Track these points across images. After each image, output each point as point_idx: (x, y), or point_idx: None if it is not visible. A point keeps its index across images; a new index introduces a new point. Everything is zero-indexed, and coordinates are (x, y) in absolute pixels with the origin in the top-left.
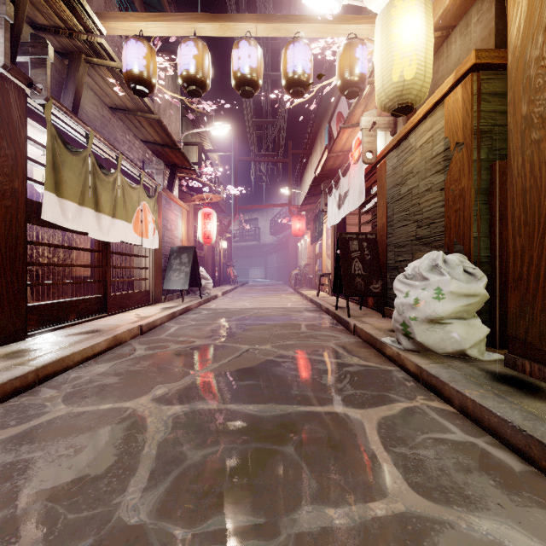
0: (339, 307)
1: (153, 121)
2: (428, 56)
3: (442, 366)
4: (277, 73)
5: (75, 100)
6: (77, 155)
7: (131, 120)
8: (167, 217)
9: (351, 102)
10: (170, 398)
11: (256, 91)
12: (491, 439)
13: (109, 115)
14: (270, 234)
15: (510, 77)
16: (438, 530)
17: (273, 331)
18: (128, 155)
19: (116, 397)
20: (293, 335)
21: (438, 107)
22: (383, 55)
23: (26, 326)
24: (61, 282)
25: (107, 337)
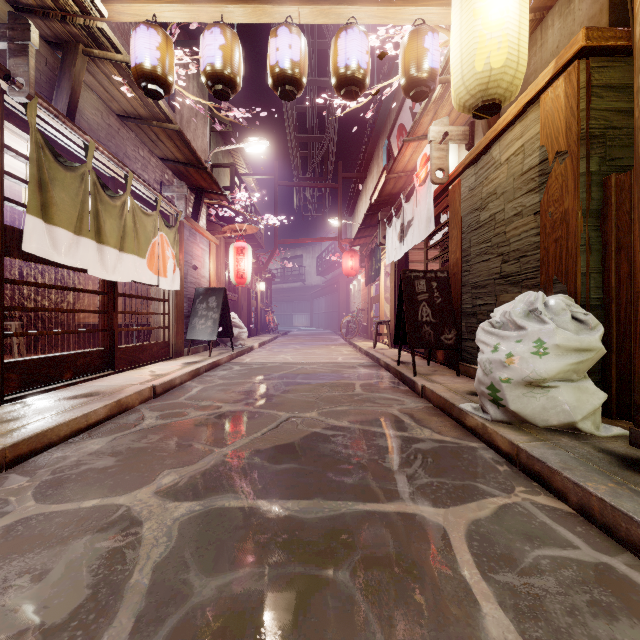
0: (402, 362)
1: (172, 133)
2: (522, 38)
3: (546, 445)
4: (325, 79)
5: (71, 102)
6: (72, 171)
7: (146, 132)
8: (191, 252)
9: (416, 111)
10: (180, 491)
11: (299, 92)
12: (633, 559)
13: (117, 125)
14: (317, 274)
15: (639, 56)
16: None
17: (320, 393)
18: (142, 175)
19: (107, 489)
20: (345, 398)
21: (530, 109)
22: (463, 38)
23: (2, 388)
24: (53, 332)
25: (107, 402)
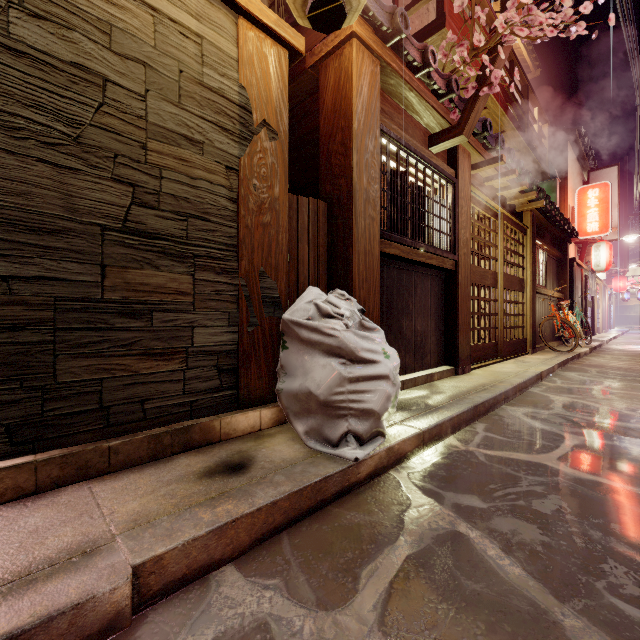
0: None
1: None
2: None
3: (408, 422)
4: None
5: None
6: None
7: None
8: None
9: None
10: None
11: None
12: (468, 428)
13: None
14: None
15: (357, 141)
16: (569, 431)
17: None
18: None
19: None
20: None
21: (223, 6)
22: None
23: None
24: None
25: None
